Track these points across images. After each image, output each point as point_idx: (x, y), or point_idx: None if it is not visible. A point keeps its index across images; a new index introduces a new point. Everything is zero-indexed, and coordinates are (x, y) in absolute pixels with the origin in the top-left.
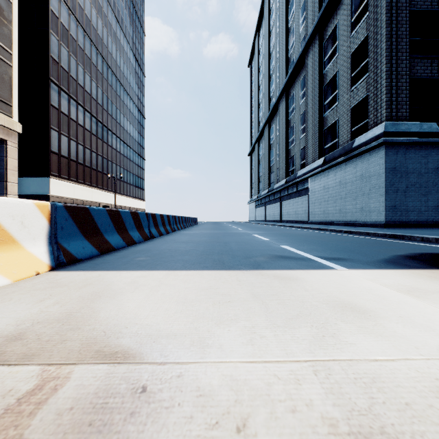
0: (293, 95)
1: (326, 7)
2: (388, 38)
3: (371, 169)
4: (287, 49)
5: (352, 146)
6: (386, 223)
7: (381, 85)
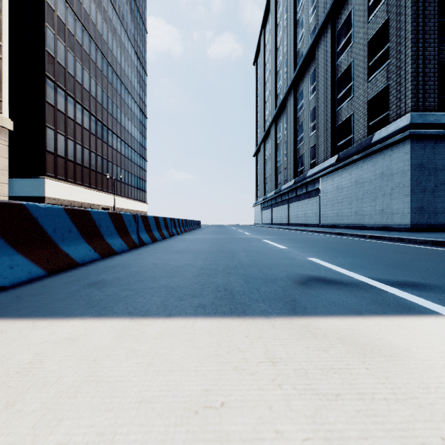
0: (302, 90)
1: None
2: (414, 19)
3: (393, 166)
4: (295, 43)
5: (371, 141)
6: (412, 227)
7: (406, 71)
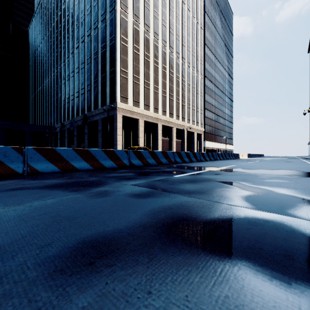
0: None
1: None
2: None
3: None
4: None
5: None
6: None
7: None
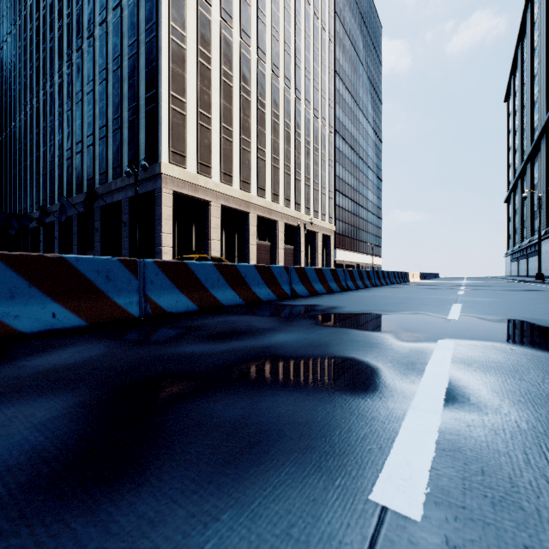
0: (537, 165)
1: (545, 125)
2: None
3: None
4: (532, 121)
5: None
6: None
7: None
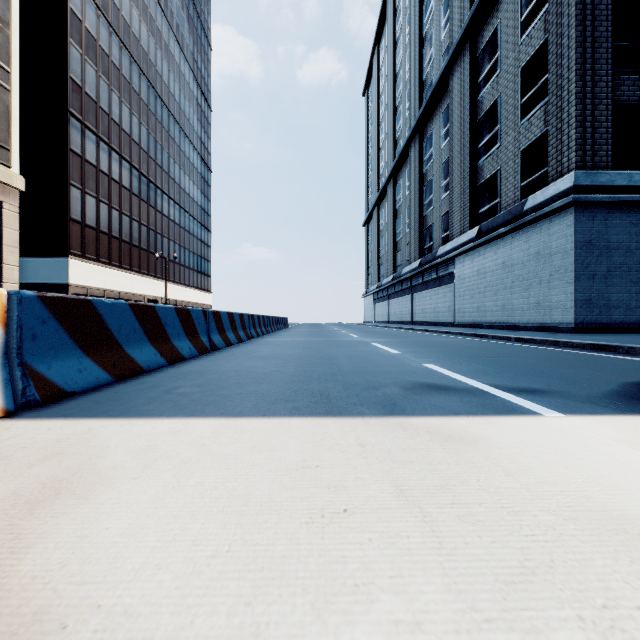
0: (431, 134)
1: (482, 0)
2: (580, 43)
3: (553, 244)
4: (421, 67)
5: (523, 209)
6: (577, 327)
7: (569, 114)
